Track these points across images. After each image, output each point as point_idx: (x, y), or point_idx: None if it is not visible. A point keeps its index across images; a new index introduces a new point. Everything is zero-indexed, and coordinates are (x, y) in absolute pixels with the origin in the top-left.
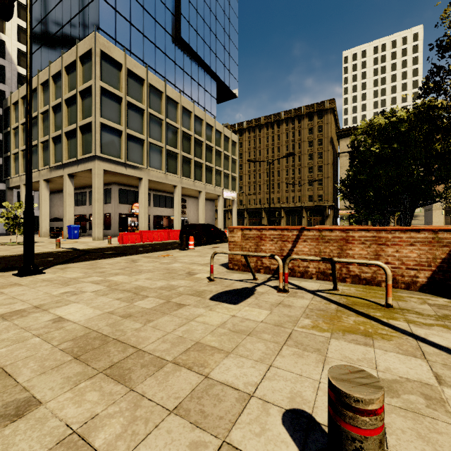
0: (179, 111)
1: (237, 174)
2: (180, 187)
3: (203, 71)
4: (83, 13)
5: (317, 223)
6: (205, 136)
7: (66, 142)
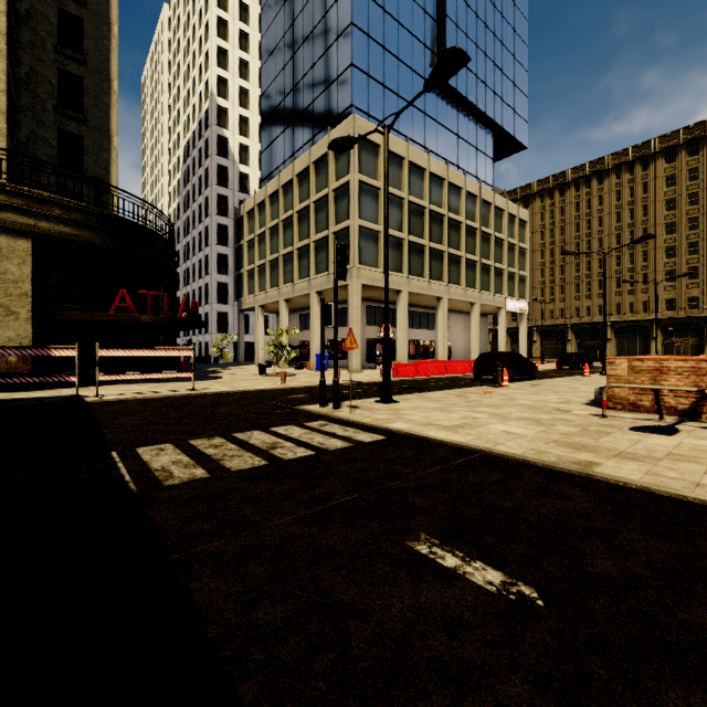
0: (445, 191)
1: (528, 272)
2: (447, 300)
3: (474, 122)
4: (330, 90)
5: (686, 350)
6: (480, 220)
7: (314, 253)
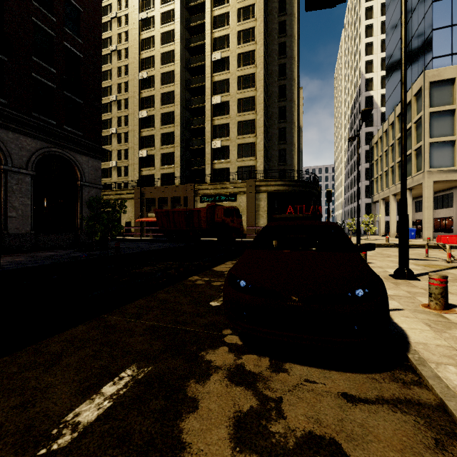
0: None
1: None
2: None
3: None
4: (420, 52)
5: None
6: None
7: None
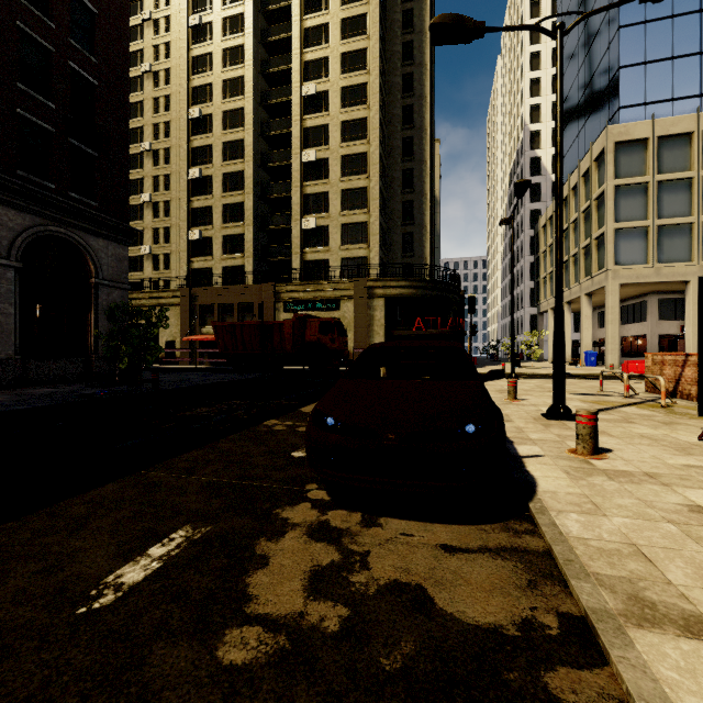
0: None
1: None
2: None
3: None
4: (603, 98)
5: None
6: None
7: (583, 259)
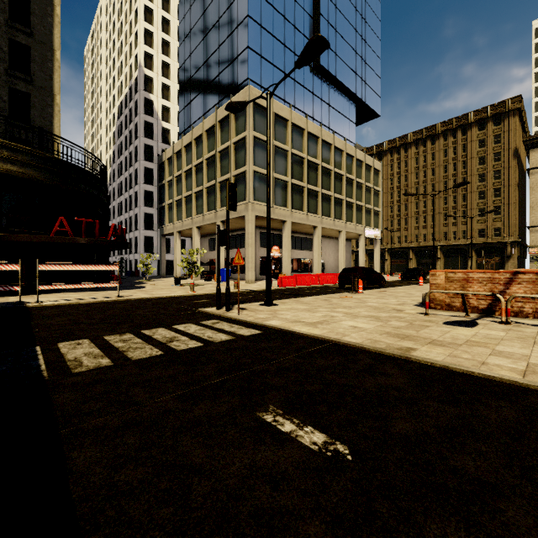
0: (319, 146)
1: (381, 208)
2: (320, 228)
3: (341, 95)
4: (232, 66)
5: (492, 266)
6: (345, 168)
7: (219, 191)
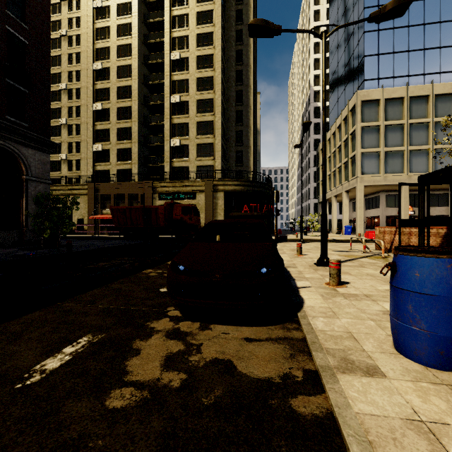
0: None
1: None
2: None
3: None
4: (355, 73)
5: None
6: None
7: (343, 170)
